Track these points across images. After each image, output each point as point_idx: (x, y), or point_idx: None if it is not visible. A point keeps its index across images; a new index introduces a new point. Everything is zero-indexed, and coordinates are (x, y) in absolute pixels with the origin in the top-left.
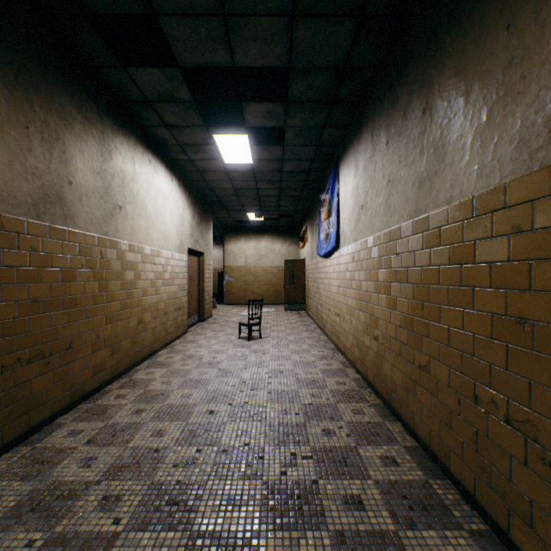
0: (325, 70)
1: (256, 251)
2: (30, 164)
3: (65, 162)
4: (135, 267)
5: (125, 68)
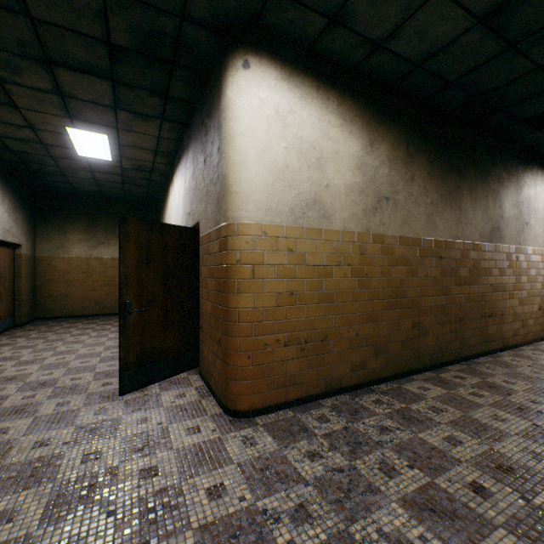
0: None
1: None
2: (487, 215)
3: (499, 207)
4: (535, 265)
5: (539, 131)
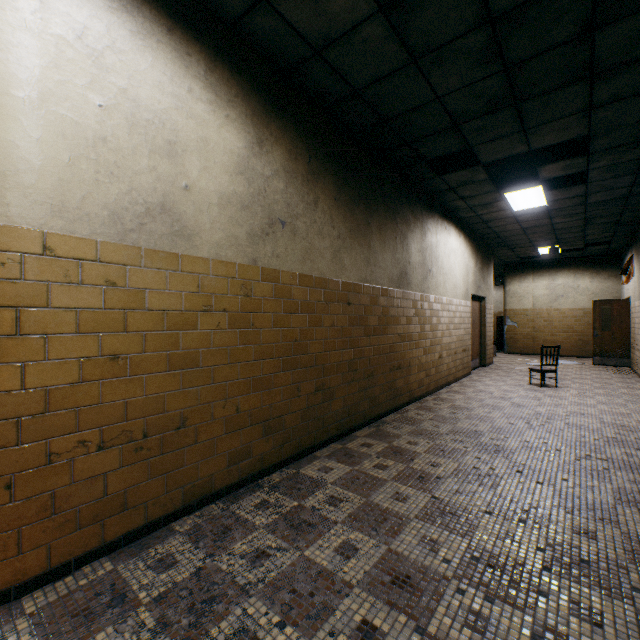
0: (633, 123)
1: (549, 291)
2: (396, 258)
3: (407, 251)
4: (437, 314)
5: (440, 177)
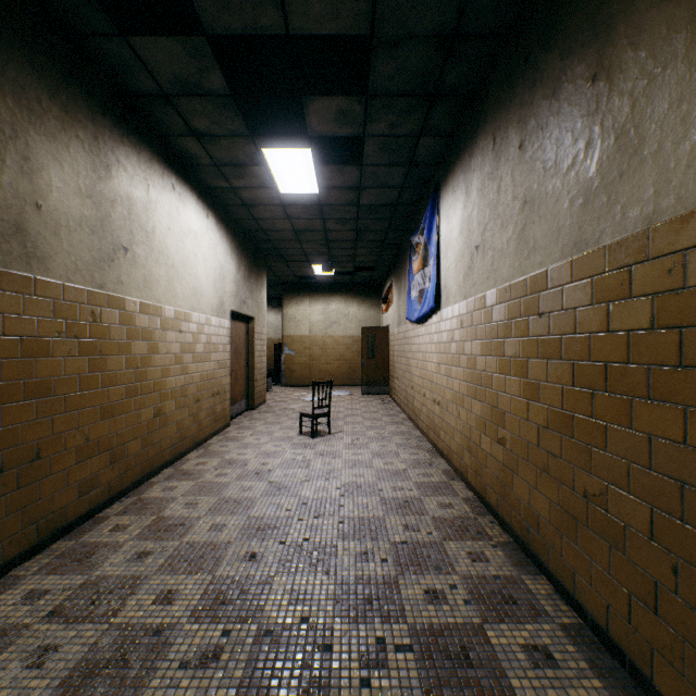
0: (424, 39)
1: (325, 316)
2: None
3: (28, 173)
4: (150, 335)
5: (125, 37)
